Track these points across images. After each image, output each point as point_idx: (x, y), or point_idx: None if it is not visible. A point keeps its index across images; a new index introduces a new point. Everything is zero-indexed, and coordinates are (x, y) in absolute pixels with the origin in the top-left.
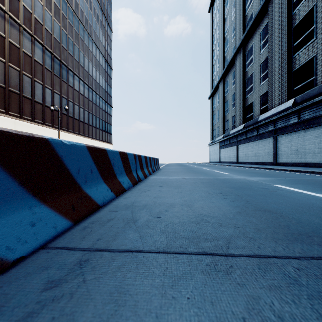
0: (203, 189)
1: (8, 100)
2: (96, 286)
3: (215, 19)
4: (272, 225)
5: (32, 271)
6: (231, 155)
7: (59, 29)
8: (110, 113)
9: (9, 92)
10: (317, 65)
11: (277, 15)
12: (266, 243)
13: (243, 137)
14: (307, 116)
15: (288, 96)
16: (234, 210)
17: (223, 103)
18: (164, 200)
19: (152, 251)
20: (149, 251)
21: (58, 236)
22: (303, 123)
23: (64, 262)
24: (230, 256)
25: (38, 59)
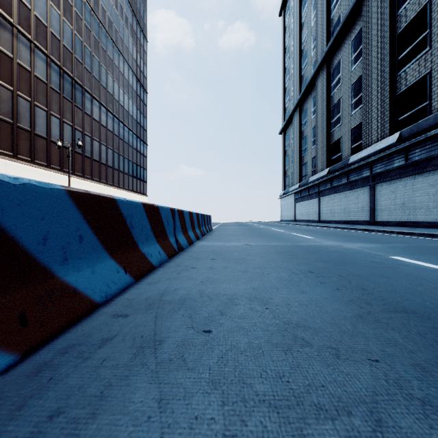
0: (281, 265)
1: None
2: None
3: (288, 25)
4: None
5: None
6: (311, 211)
7: (71, 33)
8: (144, 153)
9: None
10: (431, 86)
11: (375, 17)
12: None
13: (328, 186)
14: (418, 157)
15: (391, 129)
16: (349, 311)
17: (299, 140)
18: (218, 289)
19: None
20: None
21: None
22: (412, 166)
23: None
24: None
25: (40, 75)
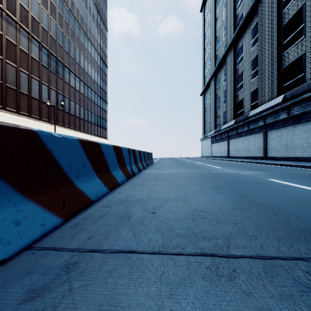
0: (197, 183)
1: (5, 96)
2: (84, 295)
3: (207, 18)
4: (271, 221)
5: (13, 277)
6: (222, 149)
7: (55, 27)
8: (105, 109)
9: (6, 88)
10: (306, 63)
11: (267, 14)
12: (268, 242)
13: (234, 132)
14: (296, 112)
15: (278, 93)
16: (230, 205)
17: (214, 99)
18: (158, 195)
19: (146, 252)
20: (143, 252)
21: (46, 235)
22: (292, 118)
23: (49, 265)
24: (232, 257)
25: (35, 56)
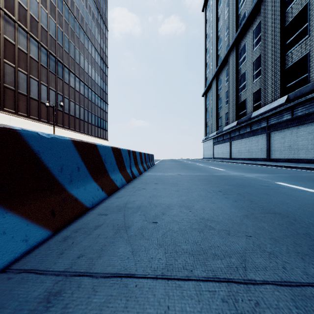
0: (201, 187)
1: (3, 97)
2: None
3: (209, 18)
4: (289, 233)
5: None
6: (224, 151)
7: (55, 26)
8: (105, 110)
9: (4, 89)
10: (310, 62)
11: (270, 14)
12: (291, 262)
13: (236, 134)
14: (300, 113)
15: (281, 93)
16: (240, 213)
17: (216, 100)
18: (160, 201)
19: (147, 276)
20: (143, 276)
21: (30, 252)
22: (296, 119)
23: (26, 297)
24: (251, 284)
25: (33, 56)
